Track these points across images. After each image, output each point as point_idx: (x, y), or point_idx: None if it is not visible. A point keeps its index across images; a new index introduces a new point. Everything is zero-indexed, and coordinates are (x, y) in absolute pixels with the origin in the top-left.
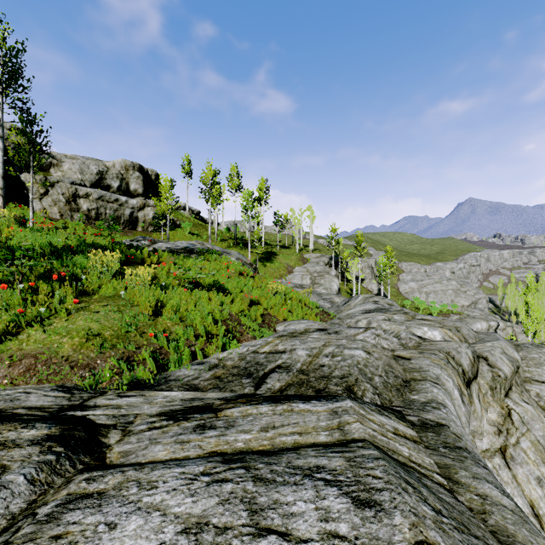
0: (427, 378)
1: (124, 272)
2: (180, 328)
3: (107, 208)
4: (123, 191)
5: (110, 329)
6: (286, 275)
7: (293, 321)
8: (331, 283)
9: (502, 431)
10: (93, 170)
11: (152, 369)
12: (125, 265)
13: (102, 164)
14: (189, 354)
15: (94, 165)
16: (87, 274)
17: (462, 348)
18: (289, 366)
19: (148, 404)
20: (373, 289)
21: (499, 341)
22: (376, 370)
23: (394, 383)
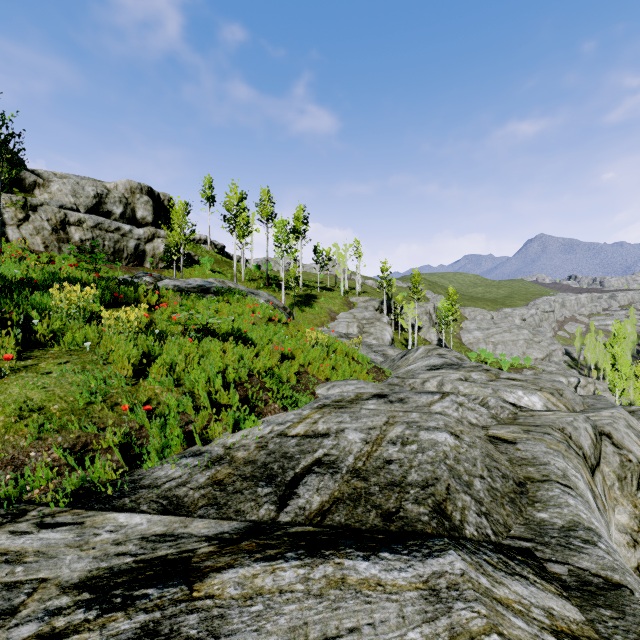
0: (551, 477)
1: (101, 314)
2: (175, 395)
3: (106, 238)
4: (127, 218)
5: (61, 400)
6: (328, 322)
7: (338, 381)
8: (383, 331)
9: (639, 541)
10: (89, 192)
11: (121, 462)
12: (111, 306)
13: (101, 185)
14: (181, 438)
15: (91, 186)
16: (47, 318)
17: (579, 422)
18: (336, 462)
19: (76, 551)
20: (432, 340)
21: (618, 409)
22: (474, 466)
23: (504, 489)
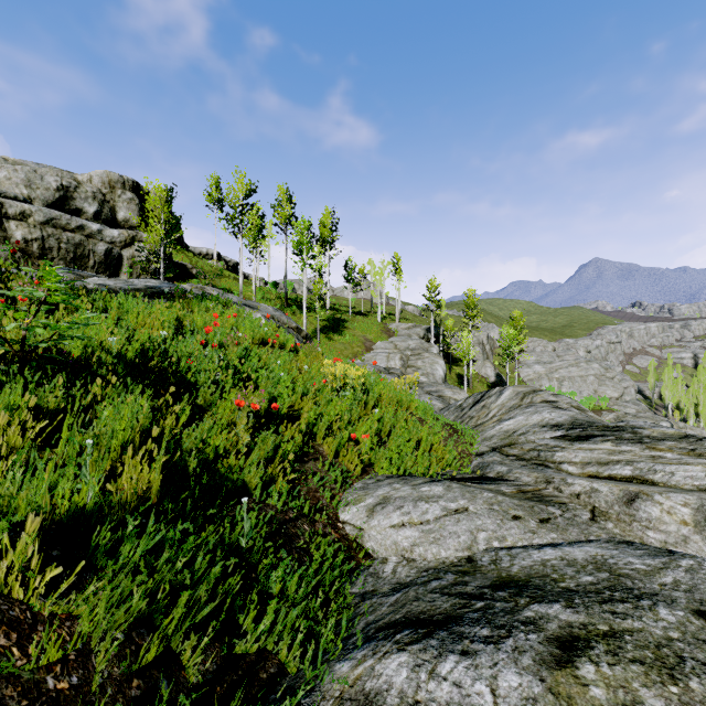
0: None
1: None
2: None
3: (62, 239)
4: (104, 220)
5: None
6: (363, 354)
7: (393, 483)
8: (434, 365)
9: None
10: (50, 183)
11: None
12: None
13: (69, 176)
14: None
15: (54, 176)
16: None
17: None
18: None
19: None
20: (488, 375)
21: None
22: None
23: None
